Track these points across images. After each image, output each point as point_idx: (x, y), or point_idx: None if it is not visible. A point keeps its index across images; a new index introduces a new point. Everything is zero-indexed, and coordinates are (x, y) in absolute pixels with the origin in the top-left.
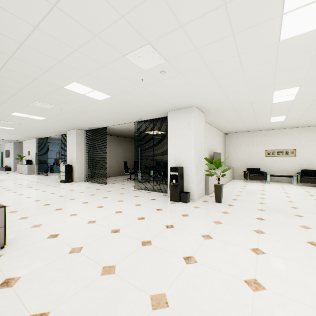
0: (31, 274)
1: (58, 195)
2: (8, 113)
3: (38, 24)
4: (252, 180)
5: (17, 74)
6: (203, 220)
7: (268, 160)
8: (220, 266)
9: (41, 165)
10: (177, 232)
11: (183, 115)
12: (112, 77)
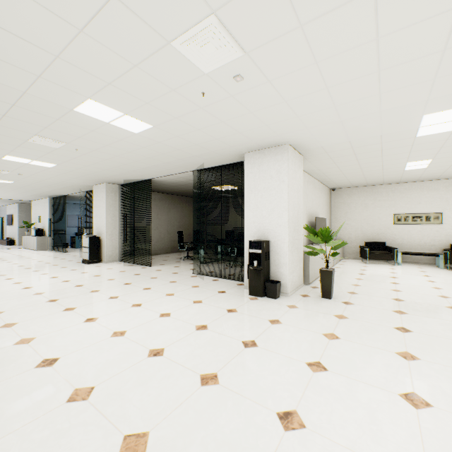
0: None
1: (74, 285)
2: None
3: None
4: (372, 261)
5: None
6: (305, 332)
7: (399, 230)
8: (352, 438)
9: (58, 236)
10: (264, 355)
11: (270, 158)
12: (152, 89)
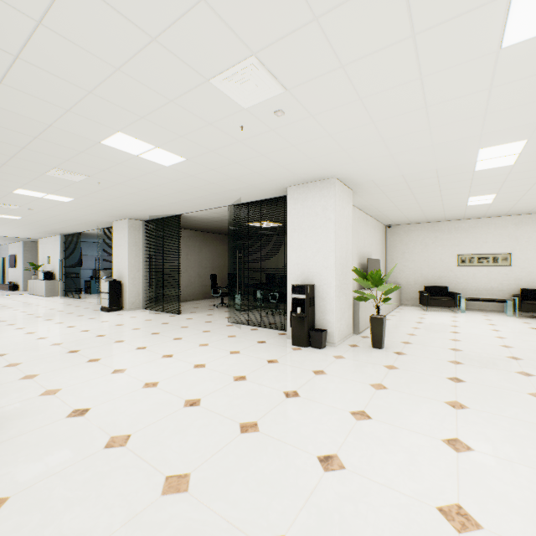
0: (28, 492)
1: (95, 334)
2: (8, 190)
3: (42, 17)
4: (433, 308)
5: (14, 117)
6: (351, 383)
7: (463, 273)
8: (390, 477)
9: (69, 280)
10: (306, 405)
11: (315, 193)
12: (188, 123)
